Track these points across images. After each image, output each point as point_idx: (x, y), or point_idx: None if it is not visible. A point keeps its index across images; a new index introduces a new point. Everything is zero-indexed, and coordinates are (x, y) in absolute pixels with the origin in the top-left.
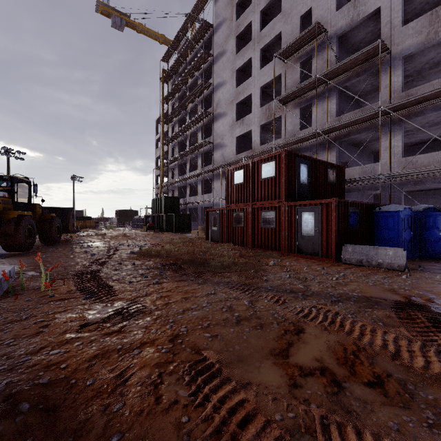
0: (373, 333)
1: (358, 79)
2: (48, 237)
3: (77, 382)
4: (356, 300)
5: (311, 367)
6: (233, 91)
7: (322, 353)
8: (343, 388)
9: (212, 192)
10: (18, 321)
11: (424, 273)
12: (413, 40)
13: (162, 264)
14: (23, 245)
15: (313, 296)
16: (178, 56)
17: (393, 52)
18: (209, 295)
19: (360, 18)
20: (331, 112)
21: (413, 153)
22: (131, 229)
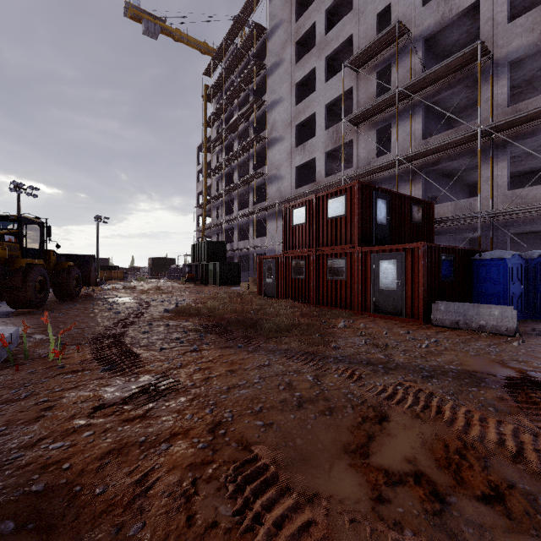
0: (483, 422)
1: (451, 92)
2: (64, 291)
3: (83, 489)
4: (455, 375)
5: (401, 472)
6: (292, 111)
7: (415, 450)
8: (448, 504)
9: (266, 235)
10: (15, 401)
11: (540, 339)
12: (522, 40)
13: (203, 326)
14: (32, 301)
15: (397, 370)
16: (224, 69)
17: (495, 56)
18: (262, 367)
19: (453, 15)
20: (416, 134)
21: (521, 185)
22: (167, 281)
